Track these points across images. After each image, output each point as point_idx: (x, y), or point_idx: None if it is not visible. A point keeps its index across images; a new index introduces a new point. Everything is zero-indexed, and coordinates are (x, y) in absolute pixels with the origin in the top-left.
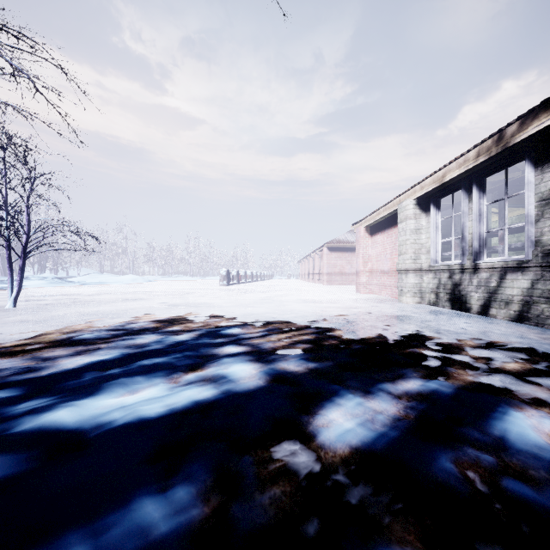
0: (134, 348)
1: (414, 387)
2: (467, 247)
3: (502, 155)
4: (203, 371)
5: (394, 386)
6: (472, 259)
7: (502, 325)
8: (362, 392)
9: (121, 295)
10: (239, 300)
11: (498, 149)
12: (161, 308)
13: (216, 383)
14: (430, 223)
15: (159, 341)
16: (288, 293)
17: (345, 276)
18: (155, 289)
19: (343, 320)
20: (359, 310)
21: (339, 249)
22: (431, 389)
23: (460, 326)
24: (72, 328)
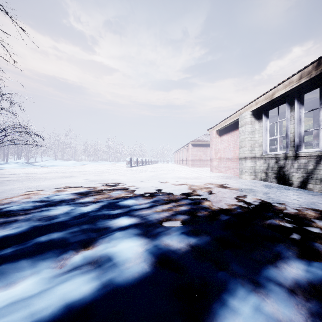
0: (44, 221)
1: (300, 274)
2: (290, 142)
3: (318, 78)
4: (93, 249)
5: (280, 273)
6: (293, 150)
7: (320, 196)
8: (251, 284)
9: (62, 173)
10: (136, 177)
11: (318, 72)
12: (83, 183)
13: (101, 269)
14: (261, 127)
15: (68, 213)
16: (168, 172)
17: (202, 161)
18: (86, 169)
19: (207, 192)
20: (216, 184)
21: (199, 145)
22: (321, 279)
23: (292, 198)
24: (10, 200)
